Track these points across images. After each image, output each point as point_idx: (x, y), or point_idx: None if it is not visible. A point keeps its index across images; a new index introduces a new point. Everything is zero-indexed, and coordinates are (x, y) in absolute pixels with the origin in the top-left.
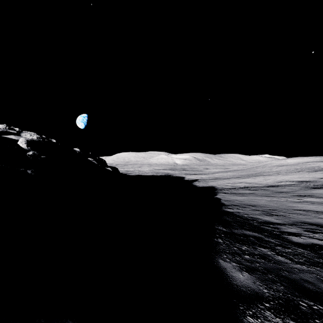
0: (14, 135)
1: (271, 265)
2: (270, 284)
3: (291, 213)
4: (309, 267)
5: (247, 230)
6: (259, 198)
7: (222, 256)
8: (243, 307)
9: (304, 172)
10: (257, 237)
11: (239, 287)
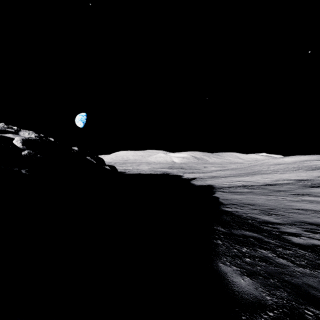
0: (12, 134)
1: (272, 268)
2: (273, 290)
3: (290, 212)
4: (312, 270)
5: (246, 231)
6: (257, 197)
7: (222, 259)
8: (245, 316)
9: (301, 171)
10: (256, 238)
11: (241, 294)
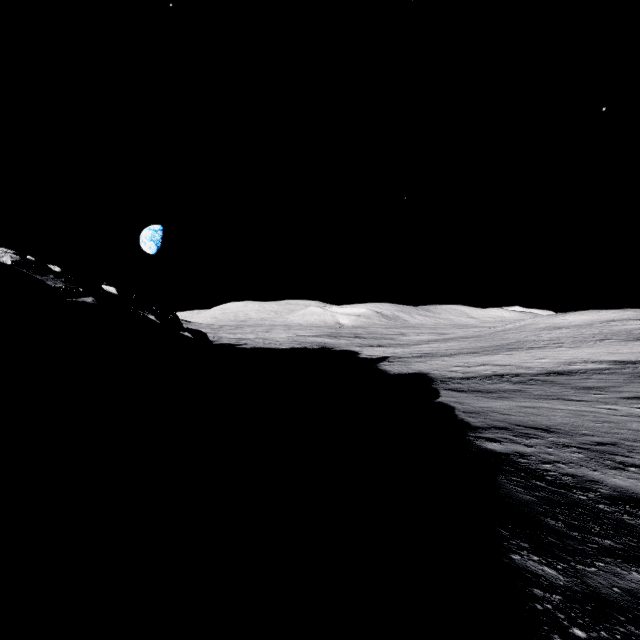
0: None
1: None
2: None
3: None
4: None
5: (626, 565)
6: (544, 405)
7: None
8: None
9: (615, 342)
10: None
11: None
